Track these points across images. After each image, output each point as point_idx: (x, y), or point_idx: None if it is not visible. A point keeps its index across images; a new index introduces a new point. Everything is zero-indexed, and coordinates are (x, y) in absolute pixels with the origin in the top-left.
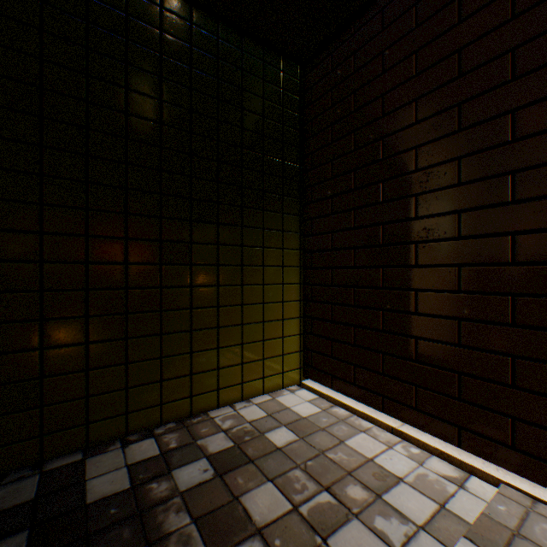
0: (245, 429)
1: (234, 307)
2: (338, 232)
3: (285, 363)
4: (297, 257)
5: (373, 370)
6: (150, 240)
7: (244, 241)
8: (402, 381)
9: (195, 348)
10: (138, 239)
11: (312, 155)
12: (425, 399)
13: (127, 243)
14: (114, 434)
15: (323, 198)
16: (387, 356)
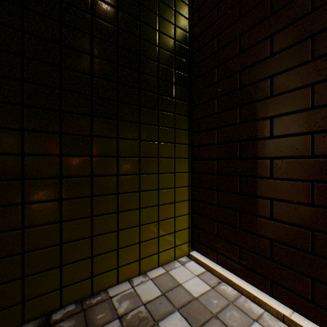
0: (140, 315)
1: (132, 193)
2: (224, 128)
3: (176, 239)
4: (186, 150)
5: (261, 255)
6: (49, 132)
7: (141, 136)
8: (295, 271)
9: (95, 232)
10: (35, 131)
11: (199, 65)
12: (325, 296)
13: (23, 134)
14: (9, 325)
15: (209, 100)
16: (277, 244)
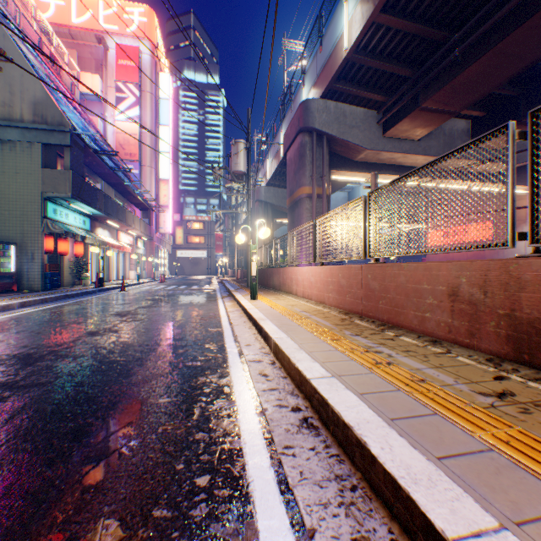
0: None
1: None
2: None
3: None
4: None
5: None
6: None
7: None
8: None
9: None
10: None
11: None
12: None
13: None
14: None
15: None
16: None
